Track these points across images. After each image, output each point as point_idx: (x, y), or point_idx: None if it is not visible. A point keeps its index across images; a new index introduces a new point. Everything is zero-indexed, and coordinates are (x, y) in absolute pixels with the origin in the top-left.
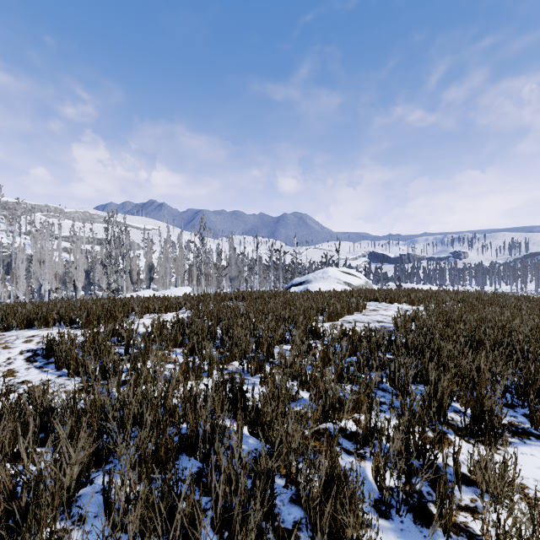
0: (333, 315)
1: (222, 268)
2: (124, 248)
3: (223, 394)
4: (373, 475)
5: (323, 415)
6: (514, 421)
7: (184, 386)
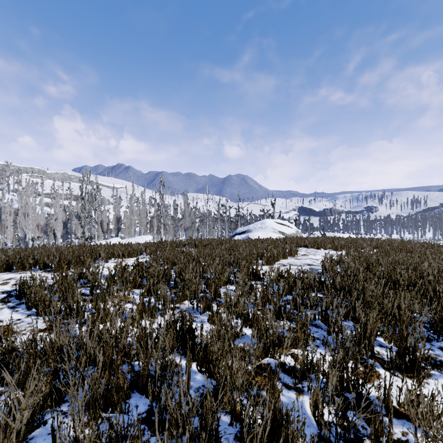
0: (271, 260)
1: (178, 220)
2: (96, 203)
3: (174, 333)
4: (311, 410)
5: (264, 351)
6: (432, 354)
7: (138, 326)
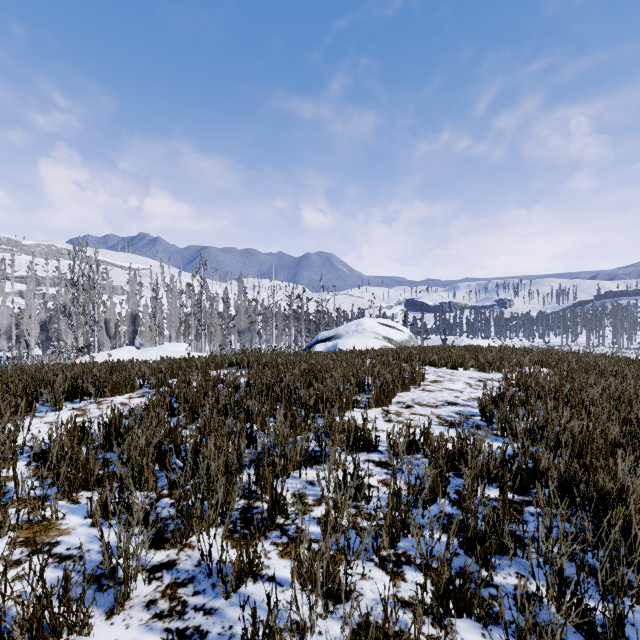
0: (384, 396)
1: (230, 318)
2: (95, 292)
3: None
4: None
5: None
6: None
7: None
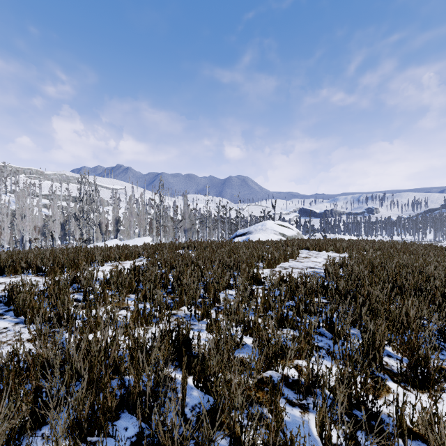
0: (272, 263)
1: (178, 221)
2: (94, 204)
3: (169, 344)
4: (318, 430)
5: (266, 363)
6: (443, 364)
7: (130, 337)
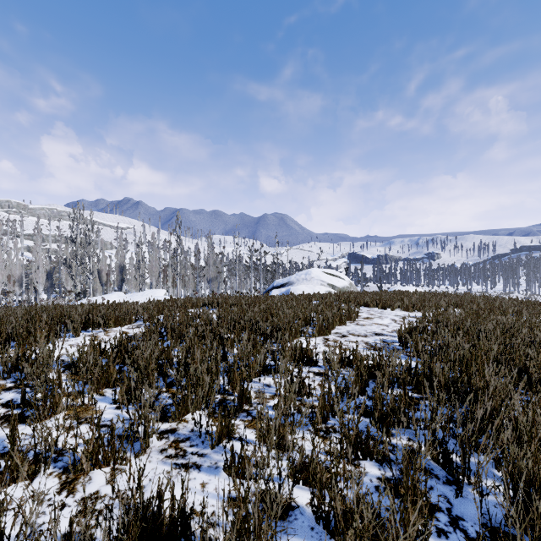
0: (325, 328)
1: (200, 269)
2: (91, 247)
3: None
4: None
5: None
6: None
7: None
